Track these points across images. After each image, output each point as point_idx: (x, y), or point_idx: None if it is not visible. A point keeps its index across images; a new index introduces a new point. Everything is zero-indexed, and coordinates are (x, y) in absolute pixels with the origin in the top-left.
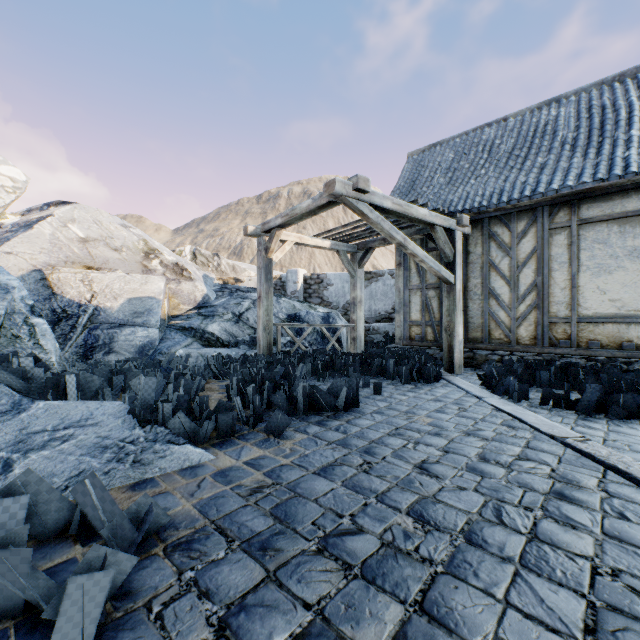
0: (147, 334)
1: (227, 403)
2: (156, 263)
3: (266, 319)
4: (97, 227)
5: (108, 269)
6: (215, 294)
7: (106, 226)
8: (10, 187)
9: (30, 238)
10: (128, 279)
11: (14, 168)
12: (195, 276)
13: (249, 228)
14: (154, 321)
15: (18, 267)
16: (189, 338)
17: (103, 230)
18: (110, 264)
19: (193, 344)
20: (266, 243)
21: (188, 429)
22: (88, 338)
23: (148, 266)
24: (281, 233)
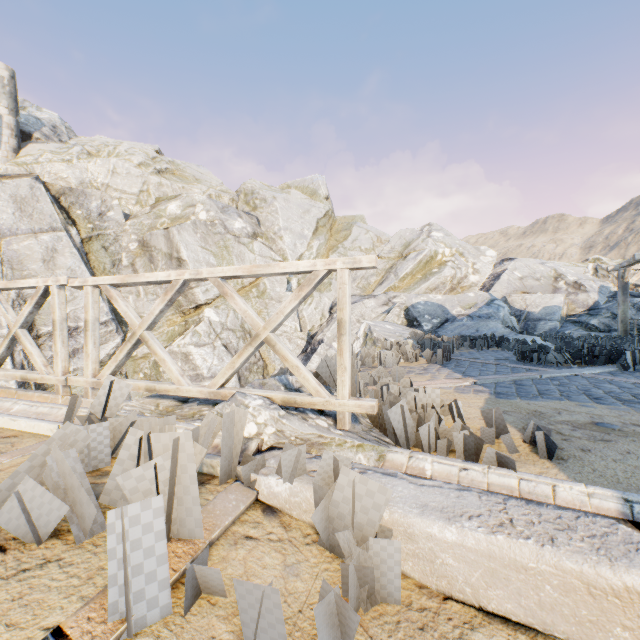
0: (552, 324)
1: (573, 343)
2: (561, 283)
3: (622, 316)
4: (526, 269)
5: (532, 292)
6: (605, 300)
7: (531, 267)
8: (490, 261)
9: (499, 283)
10: (543, 297)
11: (490, 250)
12: (589, 289)
13: (609, 268)
14: (556, 318)
15: (497, 297)
16: (576, 327)
17: (529, 270)
18: (533, 289)
19: (578, 330)
20: (621, 274)
21: (556, 344)
22: (524, 325)
23: (555, 286)
24: (630, 268)
